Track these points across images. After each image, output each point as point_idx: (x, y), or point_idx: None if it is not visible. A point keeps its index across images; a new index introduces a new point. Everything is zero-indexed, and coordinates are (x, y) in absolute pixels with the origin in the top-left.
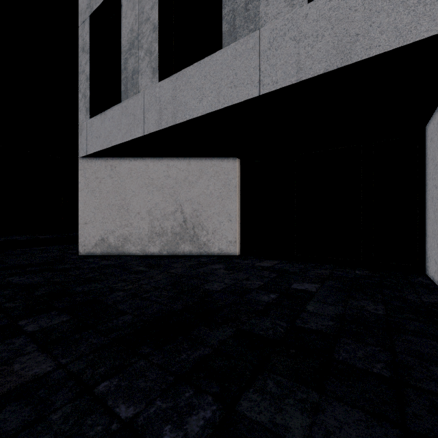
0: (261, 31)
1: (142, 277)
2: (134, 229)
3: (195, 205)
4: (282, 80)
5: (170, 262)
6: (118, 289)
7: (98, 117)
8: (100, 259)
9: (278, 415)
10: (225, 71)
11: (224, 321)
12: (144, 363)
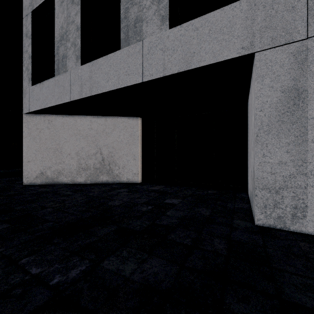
0: (144, 41)
1: (67, 199)
2: (66, 165)
3: (110, 149)
4: (155, 74)
5: (91, 188)
6: (48, 207)
7: (38, 85)
8: (40, 187)
9: (122, 265)
10: (122, 64)
11: (113, 222)
12: (54, 247)
